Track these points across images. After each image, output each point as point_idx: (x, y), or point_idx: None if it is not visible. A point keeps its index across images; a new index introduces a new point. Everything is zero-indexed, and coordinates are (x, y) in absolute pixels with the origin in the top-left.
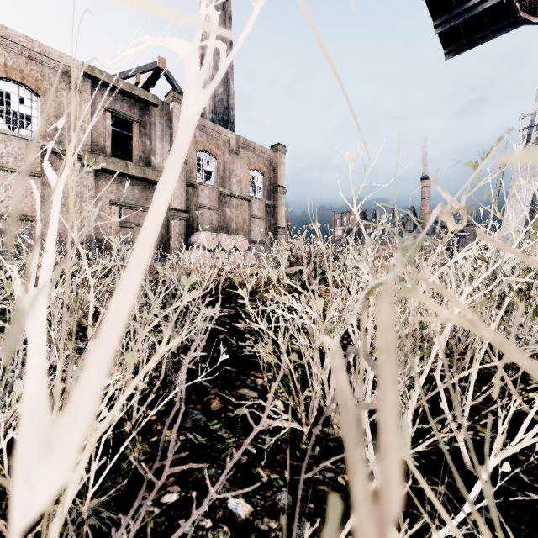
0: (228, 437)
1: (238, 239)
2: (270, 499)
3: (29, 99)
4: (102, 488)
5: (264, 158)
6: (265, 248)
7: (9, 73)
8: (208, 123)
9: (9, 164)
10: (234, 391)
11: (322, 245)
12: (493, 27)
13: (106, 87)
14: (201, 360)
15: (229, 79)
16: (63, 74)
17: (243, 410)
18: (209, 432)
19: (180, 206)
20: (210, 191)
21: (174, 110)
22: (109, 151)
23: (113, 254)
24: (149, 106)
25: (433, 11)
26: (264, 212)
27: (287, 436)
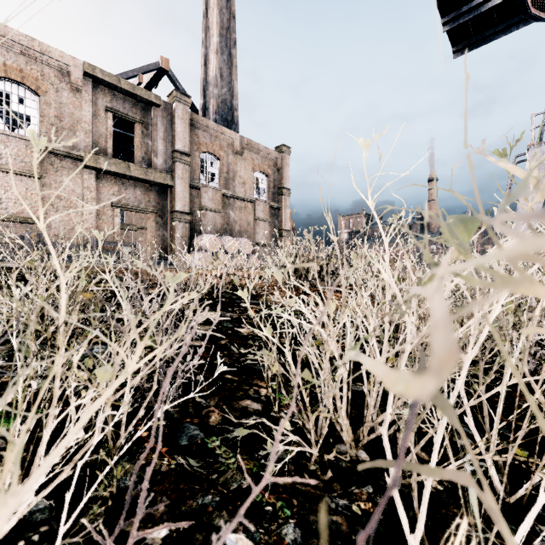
0: (227, 457)
1: (242, 242)
2: (275, 534)
3: (28, 99)
4: (78, 524)
5: (268, 159)
6: (269, 251)
7: (9, 72)
8: (211, 124)
9: (9, 165)
10: (235, 402)
11: (335, 240)
12: (503, 24)
13: (107, 86)
14: (200, 368)
15: (233, 79)
16: (64, 73)
17: (243, 431)
18: (207, 451)
19: (183, 208)
20: (213, 193)
21: (177, 110)
22: (111, 152)
23: (89, 248)
24: (151, 106)
25: (441, 8)
26: (268, 214)
27: (294, 455)
